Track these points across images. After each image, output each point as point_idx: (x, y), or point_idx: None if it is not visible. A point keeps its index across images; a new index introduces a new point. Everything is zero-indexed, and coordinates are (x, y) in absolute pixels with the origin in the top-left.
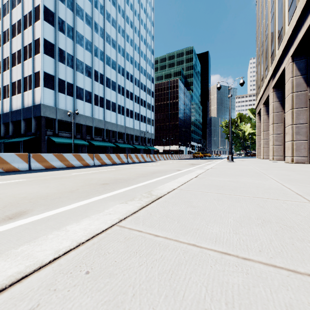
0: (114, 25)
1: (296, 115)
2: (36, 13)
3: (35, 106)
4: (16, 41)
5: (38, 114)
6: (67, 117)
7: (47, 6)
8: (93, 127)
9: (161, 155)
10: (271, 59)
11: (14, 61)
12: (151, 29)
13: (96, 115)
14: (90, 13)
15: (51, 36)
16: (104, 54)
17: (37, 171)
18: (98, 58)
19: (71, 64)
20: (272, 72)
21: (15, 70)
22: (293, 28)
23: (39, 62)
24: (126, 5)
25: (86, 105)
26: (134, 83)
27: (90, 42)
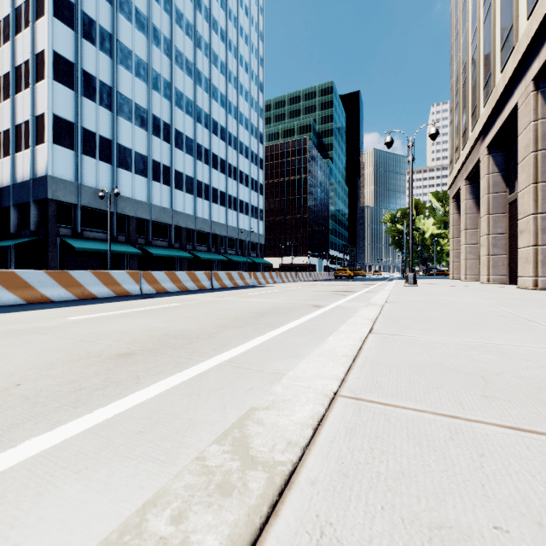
0: (190, 35)
1: (544, 194)
2: (38, 2)
3: (36, 180)
4: (1, 56)
5: (43, 195)
6: (99, 202)
7: None
8: (150, 221)
9: (277, 274)
10: (484, 93)
11: None
12: (259, 46)
13: (155, 198)
14: (145, 9)
15: (67, 47)
16: (172, 88)
17: None
18: (159, 94)
19: (109, 103)
20: (488, 116)
21: None
22: (542, 20)
23: (44, 96)
24: None
25: (138, 181)
26: (227, 141)
27: (144, 63)
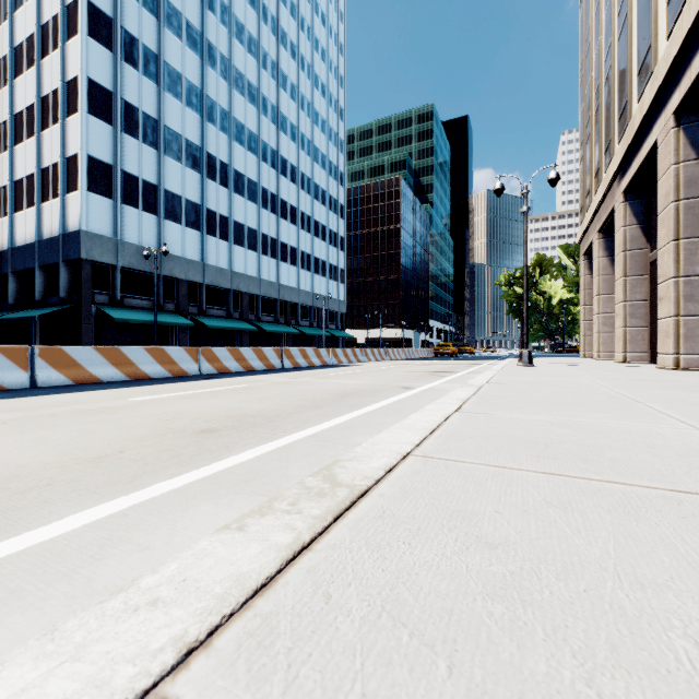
0: (253, 52)
1: (687, 253)
2: (69, 18)
3: (67, 235)
4: (24, 85)
5: (76, 255)
6: (142, 262)
7: (95, 2)
8: (204, 285)
9: (362, 351)
10: (619, 126)
11: (20, 131)
12: (339, 63)
13: (211, 257)
14: (198, 21)
15: (104, 73)
16: (231, 118)
17: (48, 392)
18: (215, 127)
19: (154, 139)
20: (623, 155)
21: (22, 153)
22: (682, 43)
23: (77, 134)
24: (280, 5)
25: (189, 235)
26: (299, 184)
27: (197, 89)
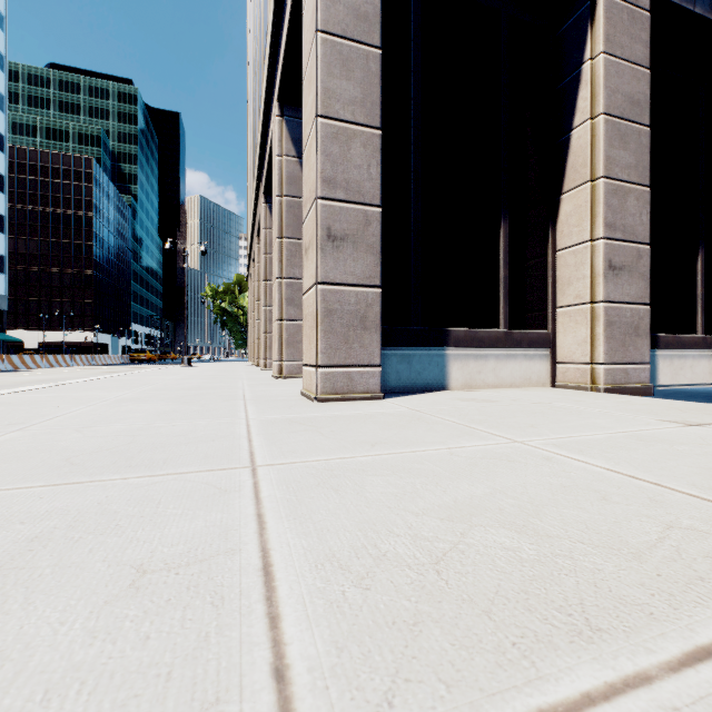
0: None
1: None
2: None
3: None
4: None
5: None
6: None
7: None
8: None
9: (43, 357)
10: None
11: None
12: None
13: None
14: None
15: None
16: None
17: None
18: None
19: None
20: (250, 241)
21: None
22: (254, 208)
23: None
24: None
25: None
26: None
27: None
